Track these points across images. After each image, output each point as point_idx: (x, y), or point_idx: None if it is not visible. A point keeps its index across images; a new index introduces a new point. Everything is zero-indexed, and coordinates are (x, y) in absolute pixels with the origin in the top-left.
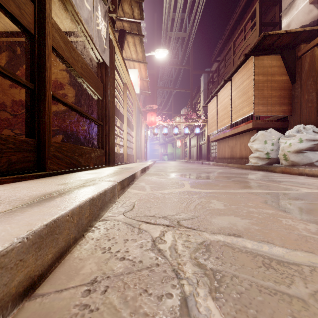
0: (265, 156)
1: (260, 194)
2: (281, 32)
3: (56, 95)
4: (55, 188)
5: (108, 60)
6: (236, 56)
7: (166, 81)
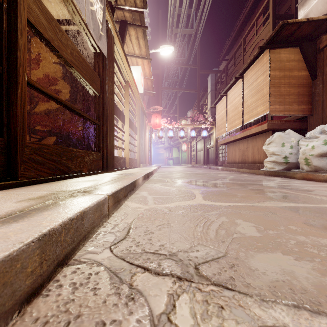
0: (282, 161)
1: (296, 210)
2: (302, 20)
3: (35, 83)
4: (5, 208)
5: (105, 50)
6: (247, 53)
7: (171, 82)
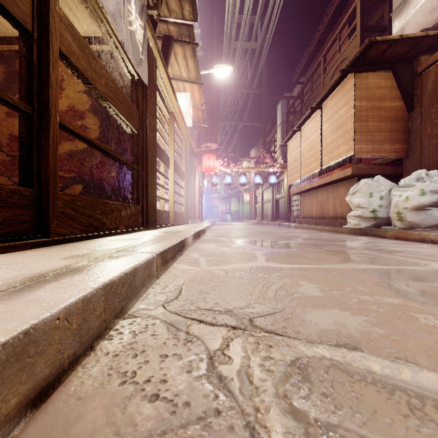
0: (370, 215)
1: (372, 271)
2: (394, 37)
3: (67, 123)
4: (55, 264)
5: (146, 77)
6: (328, 75)
7: (229, 111)
